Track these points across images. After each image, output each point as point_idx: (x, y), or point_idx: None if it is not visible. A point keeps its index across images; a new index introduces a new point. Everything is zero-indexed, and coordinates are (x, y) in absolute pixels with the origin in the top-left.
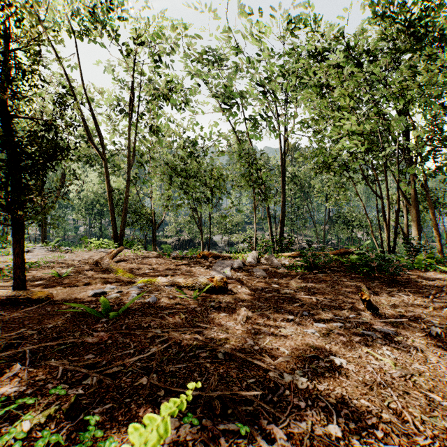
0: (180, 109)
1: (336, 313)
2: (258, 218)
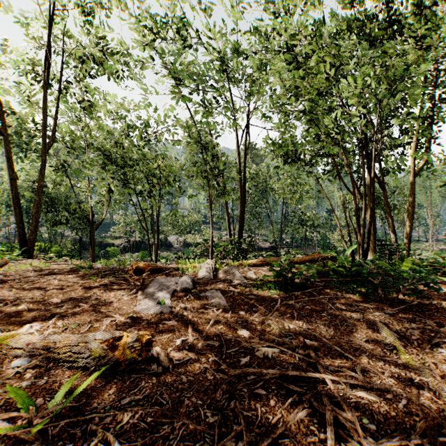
0: (117, 78)
1: (402, 444)
2: (216, 217)
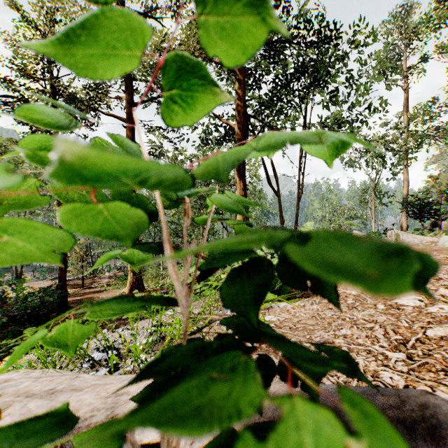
0: None
1: None
2: None
